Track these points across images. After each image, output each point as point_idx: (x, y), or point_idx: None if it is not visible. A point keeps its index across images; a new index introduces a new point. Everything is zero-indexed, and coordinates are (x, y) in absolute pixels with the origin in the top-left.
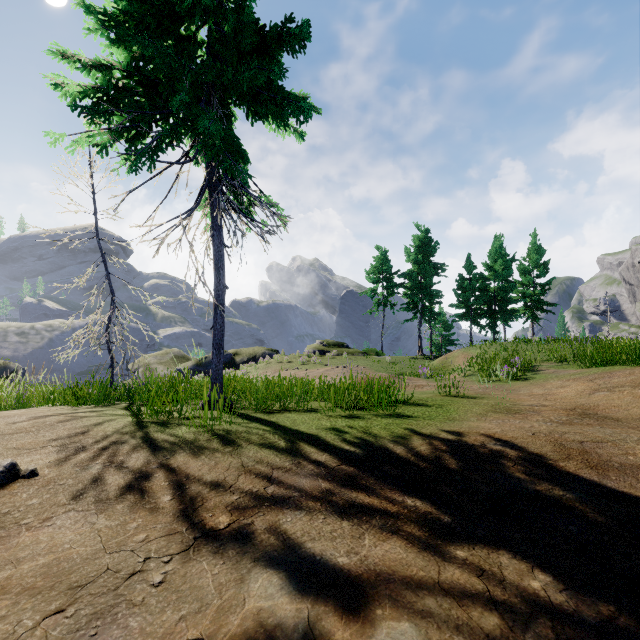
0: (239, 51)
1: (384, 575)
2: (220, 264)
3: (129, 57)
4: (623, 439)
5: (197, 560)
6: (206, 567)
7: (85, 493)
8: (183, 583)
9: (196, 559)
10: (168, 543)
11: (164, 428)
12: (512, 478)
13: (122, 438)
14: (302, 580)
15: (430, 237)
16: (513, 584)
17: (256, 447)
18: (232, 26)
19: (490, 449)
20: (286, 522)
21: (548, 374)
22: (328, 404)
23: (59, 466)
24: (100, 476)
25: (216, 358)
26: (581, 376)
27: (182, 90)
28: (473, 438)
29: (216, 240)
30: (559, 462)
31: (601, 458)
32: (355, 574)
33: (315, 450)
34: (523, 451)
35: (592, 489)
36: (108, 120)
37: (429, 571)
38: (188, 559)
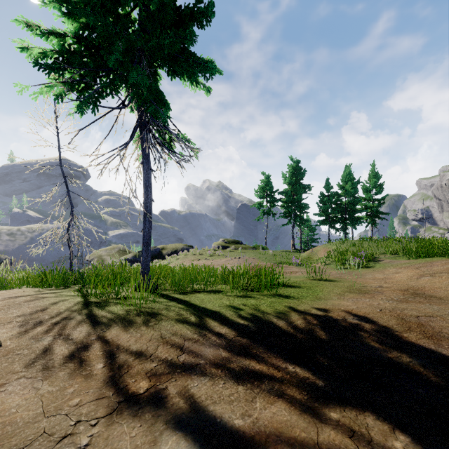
0: (162, 25)
1: (272, 437)
2: (148, 183)
3: (77, 27)
4: (448, 314)
5: (119, 423)
6: (126, 430)
7: (36, 362)
8: (105, 446)
9: (118, 422)
10: (96, 407)
11: (104, 306)
12: (369, 347)
13: (71, 315)
14: (205, 442)
15: (300, 166)
16: (379, 444)
17: (173, 322)
18: (156, 5)
19: (350, 323)
20: (193, 387)
21: (385, 263)
22: (228, 286)
23: (19, 338)
24: (50, 347)
25: (145, 253)
26: (410, 265)
27: (117, 51)
28: (336, 314)
29: (145, 166)
30: (403, 333)
31: (434, 330)
32: (249, 436)
33: (217, 324)
34: (375, 324)
35: (431, 356)
36: (61, 74)
37: (309, 432)
38: (111, 422)
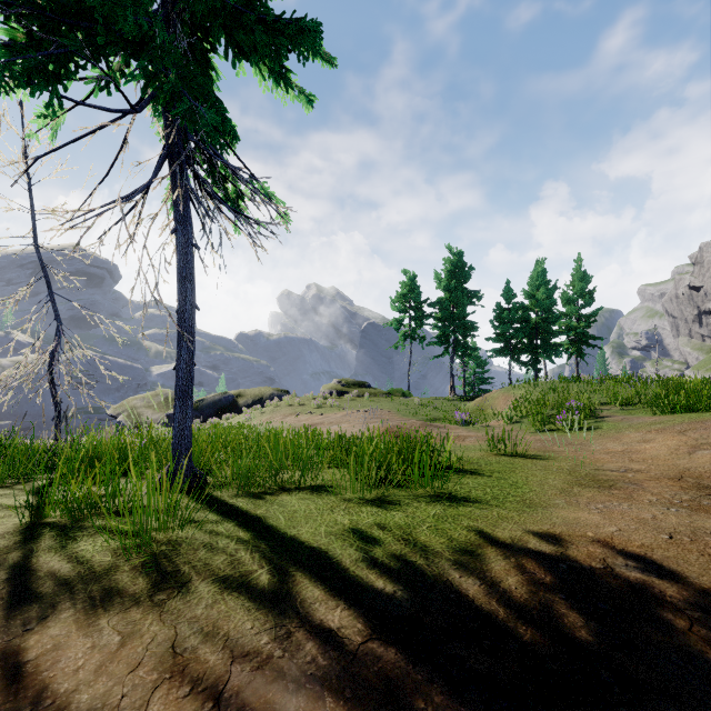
0: None
1: None
2: (185, 273)
3: None
4: None
5: None
6: None
7: None
8: None
9: None
10: None
11: (67, 540)
12: None
13: None
14: None
15: (464, 261)
16: None
17: (214, 588)
18: None
19: (626, 580)
20: None
21: (617, 422)
22: (346, 474)
23: None
24: None
25: (180, 412)
26: (664, 426)
27: None
28: (584, 550)
29: (180, 237)
30: None
31: None
32: None
33: (322, 593)
34: (683, 583)
35: None
36: None
37: None
38: None
